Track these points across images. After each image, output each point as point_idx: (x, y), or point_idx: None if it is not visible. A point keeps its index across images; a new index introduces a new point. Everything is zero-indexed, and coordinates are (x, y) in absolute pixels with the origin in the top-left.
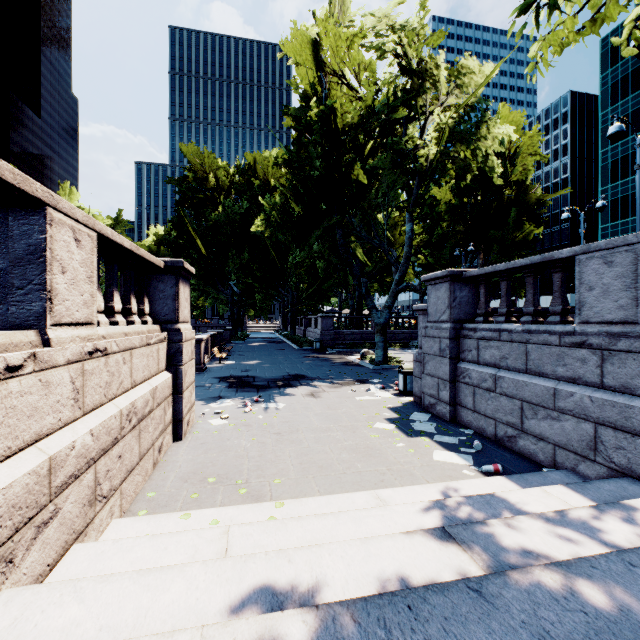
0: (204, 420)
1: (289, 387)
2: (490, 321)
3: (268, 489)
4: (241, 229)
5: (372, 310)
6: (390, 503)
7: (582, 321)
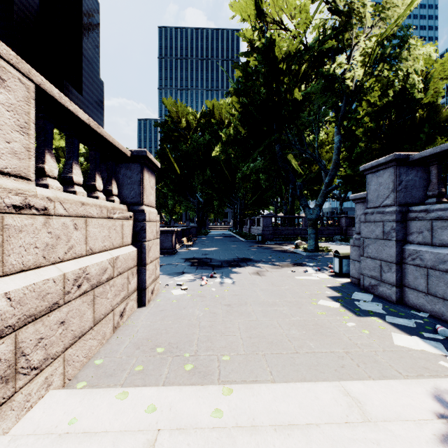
0: (167, 290)
1: (238, 267)
2: (444, 202)
3: (216, 365)
4: (204, 155)
5: (305, 208)
6: (366, 405)
7: None
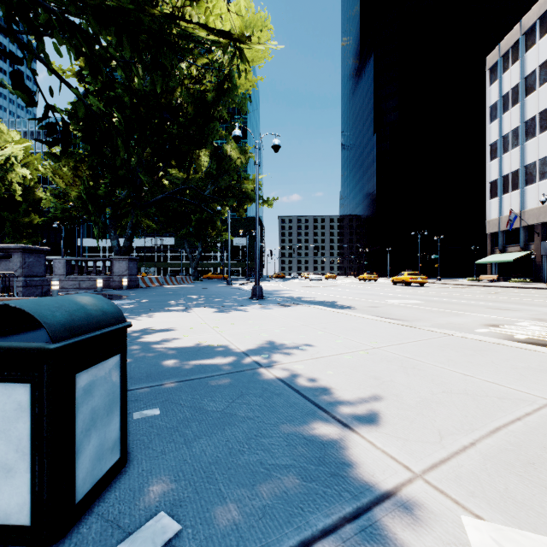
0: None
1: None
2: None
3: None
4: None
5: None
6: None
7: (55, 275)
